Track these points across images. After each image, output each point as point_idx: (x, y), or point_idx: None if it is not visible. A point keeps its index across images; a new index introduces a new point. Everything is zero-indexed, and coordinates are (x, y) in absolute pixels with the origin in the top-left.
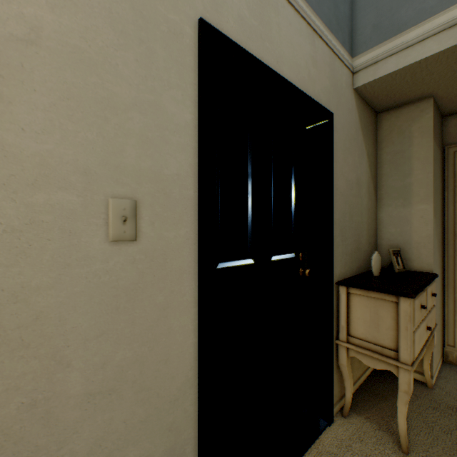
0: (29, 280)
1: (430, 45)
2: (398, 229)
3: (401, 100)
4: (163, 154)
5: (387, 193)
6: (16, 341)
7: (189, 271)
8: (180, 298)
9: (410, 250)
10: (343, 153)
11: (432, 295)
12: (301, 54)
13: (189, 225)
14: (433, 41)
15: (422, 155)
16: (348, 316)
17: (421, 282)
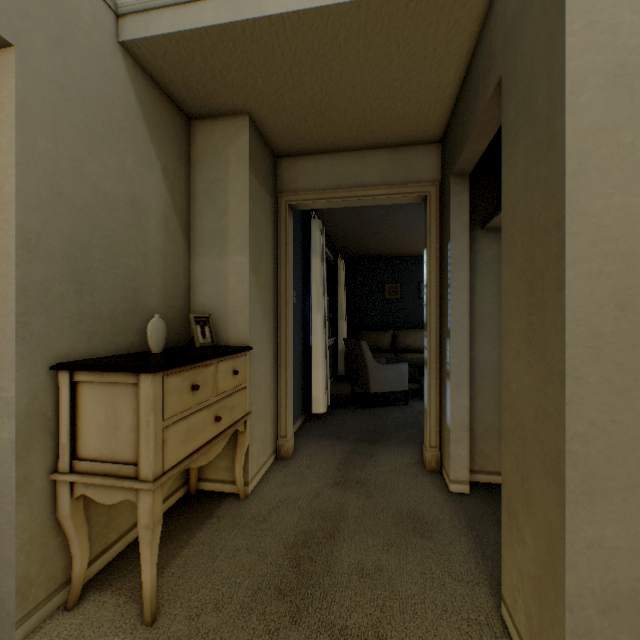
0: None
1: (209, 11)
2: (214, 289)
3: (213, 105)
4: None
5: (202, 238)
6: None
7: None
8: None
9: (227, 319)
10: (84, 138)
11: (235, 373)
12: None
13: None
14: (213, 7)
15: (239, 189)
16: (77, 425)
17: (207, 354)
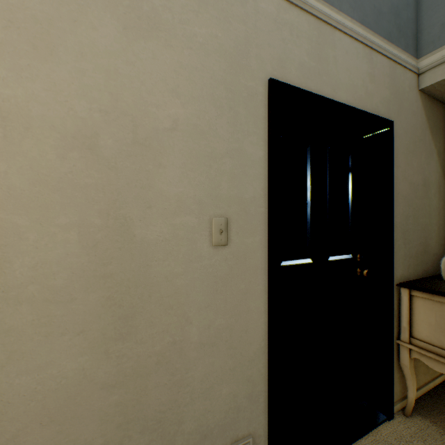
0: (173, 269)
1: None
2: None
3: None
4: (244, 184)
5: None
6: (167, 304)
7: (261, 267)
8: (255, 287)
9: None
10: (405, 157)
11: None
12: (358, 75)
13: (261, 233)
14: None
15: None
16: (411, 318)
17: None
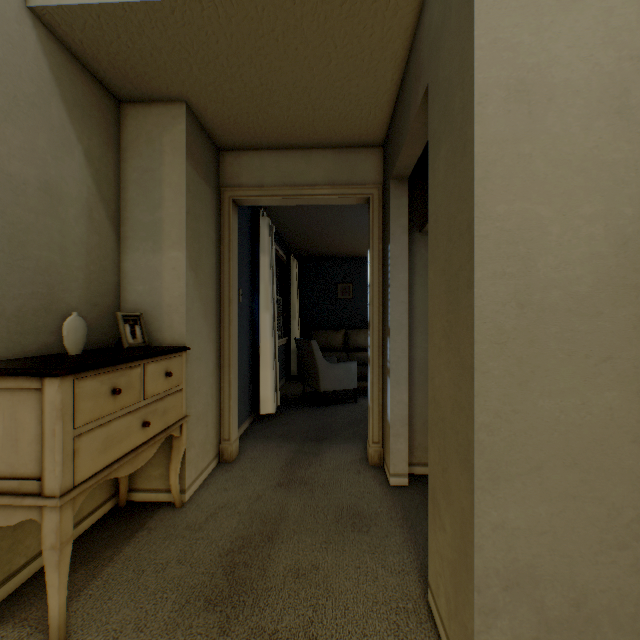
0: None
1: None
2: (148, 286)
3: (145, 88)
4: None
5: (134, 231)
6: None
7: None
8: None
9: (162, 317)
10: None
11: (168, 375)
12: None
13: None
14: None
15: (175, 181)
16: None
17: (133, 355)
